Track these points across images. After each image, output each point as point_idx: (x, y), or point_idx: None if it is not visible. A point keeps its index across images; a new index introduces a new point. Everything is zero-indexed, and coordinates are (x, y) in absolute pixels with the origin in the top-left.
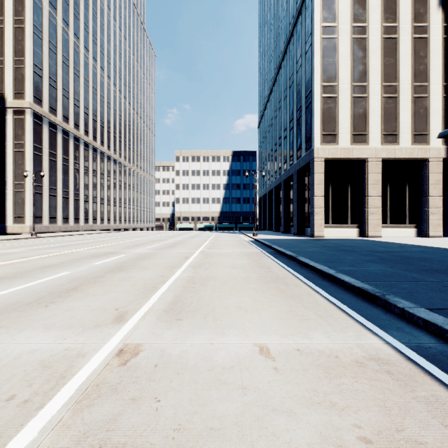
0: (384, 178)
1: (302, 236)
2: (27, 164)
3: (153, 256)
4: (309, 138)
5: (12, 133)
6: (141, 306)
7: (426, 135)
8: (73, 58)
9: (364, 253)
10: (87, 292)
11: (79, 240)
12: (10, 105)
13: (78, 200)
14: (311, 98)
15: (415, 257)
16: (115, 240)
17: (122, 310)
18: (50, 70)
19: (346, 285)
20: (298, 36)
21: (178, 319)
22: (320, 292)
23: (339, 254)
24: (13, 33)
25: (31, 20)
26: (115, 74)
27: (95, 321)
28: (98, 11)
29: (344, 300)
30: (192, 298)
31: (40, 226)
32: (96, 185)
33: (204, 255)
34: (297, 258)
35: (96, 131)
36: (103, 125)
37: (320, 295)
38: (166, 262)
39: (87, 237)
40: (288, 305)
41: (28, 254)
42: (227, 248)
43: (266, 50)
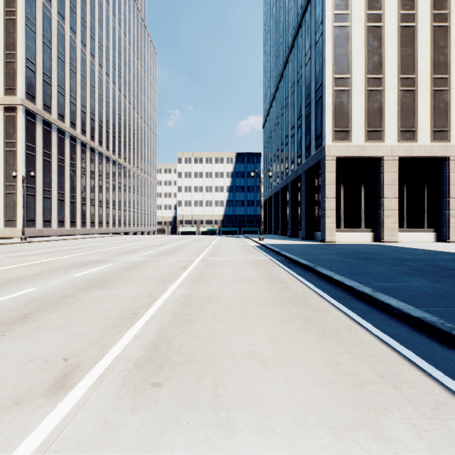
0: (401, 178)
1: (311, 240)
2: (19, 164)
3: (146, 265)
4: (320, 135)
5: (3, 131)
6: (104, 352)
7: (447, 131)
8: (69, 53)
9: (391, 262)
10: (39, 323)
11: (70, 245)
12: (1, 101)
13: (74, 203)
14: (322, 91)
15: (454, 267)
16: (109, 245)
17: (72, 361)
18: (44, 65)
19: (395, 313)
20: (307, 26)
21: (156, 384)
22: (361, 323)
23: (362, 263)
24: (4, 25)
25: (23, 12)
26: (115, 72)
27: (18, 389)
28: (96, 5)
29: (403, 340)
30: (184, 335)
31: (33, 230)
32: (94, 187)
33: (204, 264)
34: (315, 269)
35: (94, 130)
36: (102, 125)
37: (363, 328)
38: (159, 273)
39: (80, 242)
40: (324, 350)
41: (2, 263)
42: (231, 254)
43: (271, 45)
